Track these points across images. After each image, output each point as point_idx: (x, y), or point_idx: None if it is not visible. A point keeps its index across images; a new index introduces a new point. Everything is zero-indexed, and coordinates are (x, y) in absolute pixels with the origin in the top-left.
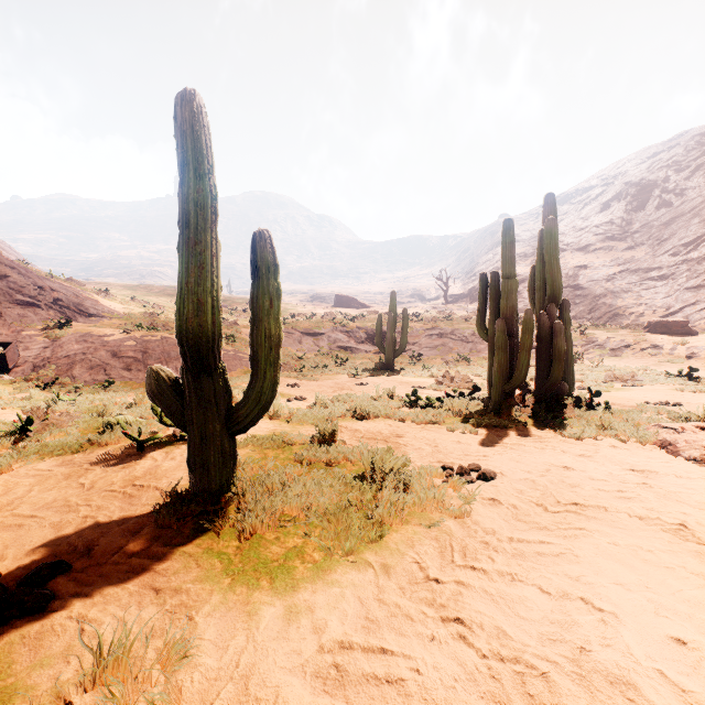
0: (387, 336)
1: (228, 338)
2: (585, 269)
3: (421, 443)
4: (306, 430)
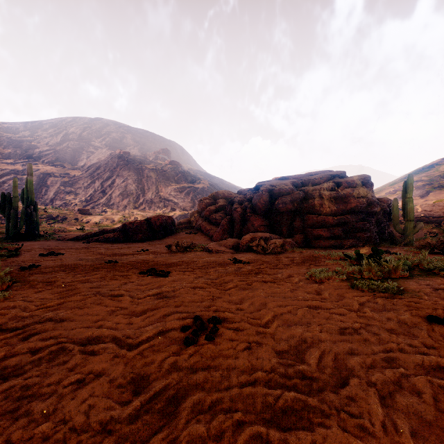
0: None
1: None
2: (50, 175)
3: None
4: None
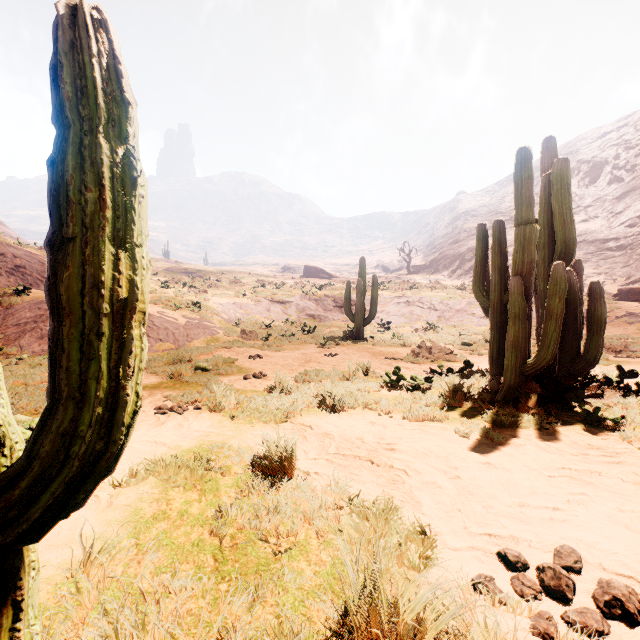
0: (356, 304)
1: (194, 306)
2: None
3: (430, 468)
4: (254, 434)
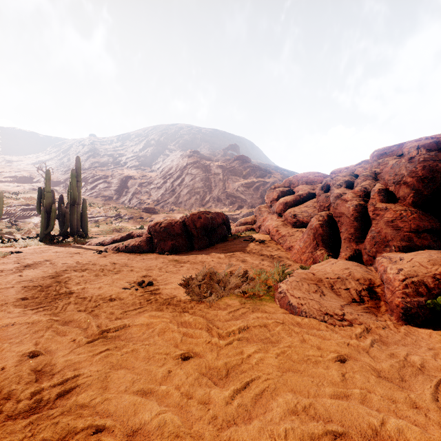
0: None
1: None
2: (131, 178)
3: None
4: None
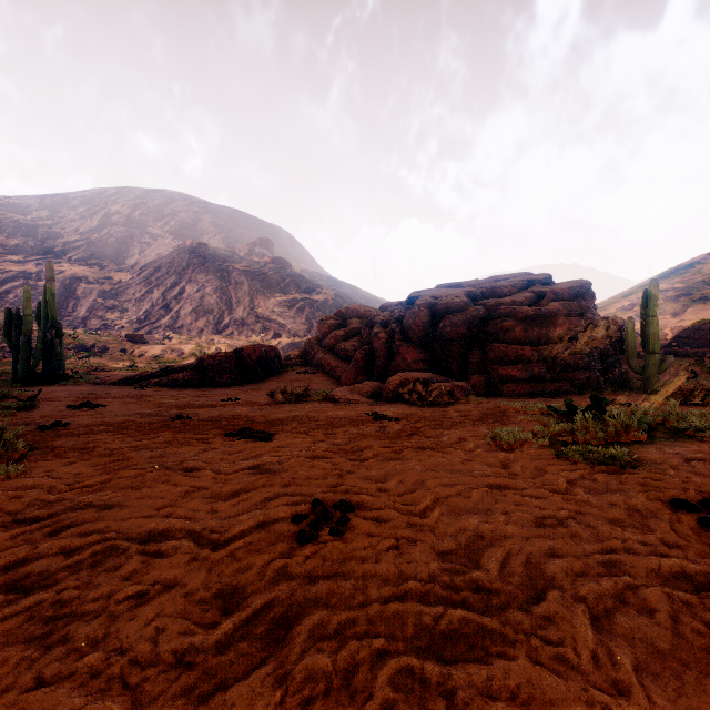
0: None
1: None
2: (82, 281)
3: None
4: None
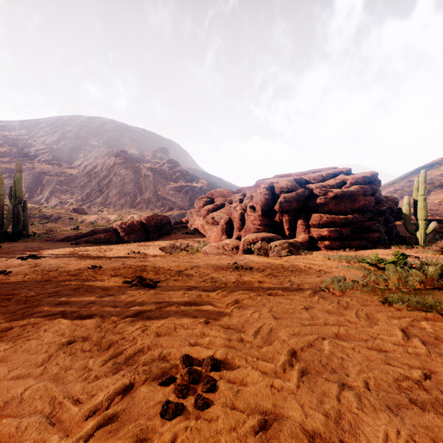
0: None
1: None
2: (46, 174)
3: None
4: None
